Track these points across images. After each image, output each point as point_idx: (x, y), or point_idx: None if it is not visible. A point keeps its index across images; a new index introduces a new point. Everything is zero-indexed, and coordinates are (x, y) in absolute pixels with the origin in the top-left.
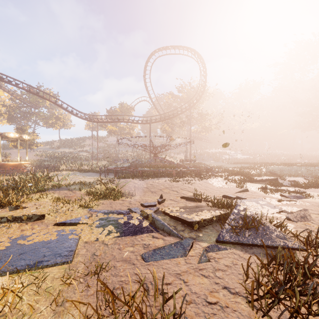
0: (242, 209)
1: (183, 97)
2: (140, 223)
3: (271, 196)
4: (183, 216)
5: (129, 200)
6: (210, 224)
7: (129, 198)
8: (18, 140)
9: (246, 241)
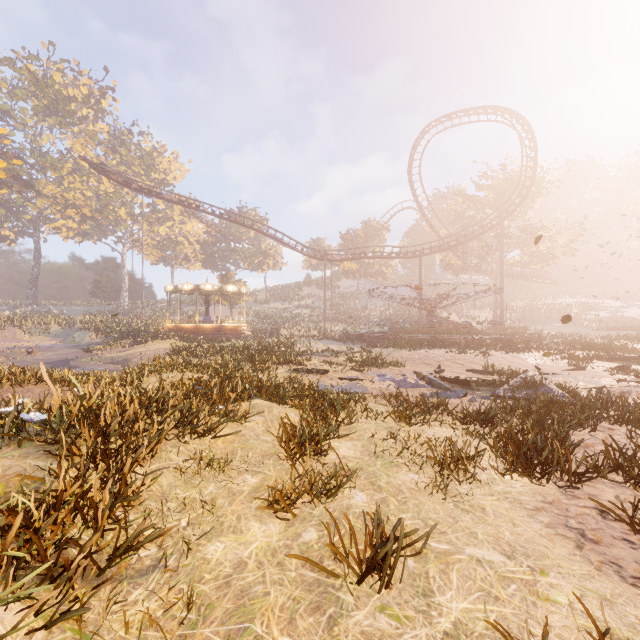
0: (531, 375)
1: (488, 199)
2: (416, 382)
3: (619, 377)
4: (462, 378)
5: (399, 369)
6: (491, 386)
7: (398, 368)
8: (236, 294)
9: (520, 396)
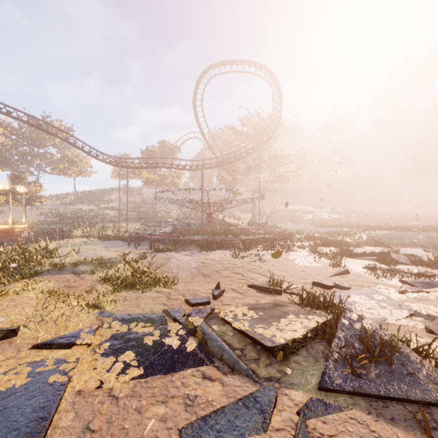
0: (356, 317)
1: (249, 133)
2: (181, 344)
3: (387, 283)
4: (256, 331)
5: (168, 291)
6: (303, 345)
7: (168, 288)
8: (9, 193)
9: (374, 390)
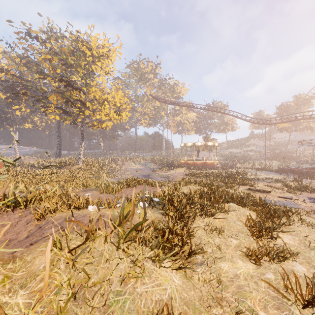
0: None
1: None
2: None
3: None
4: None
5: None
6: None
7: None
8: (212, 146)
9: None
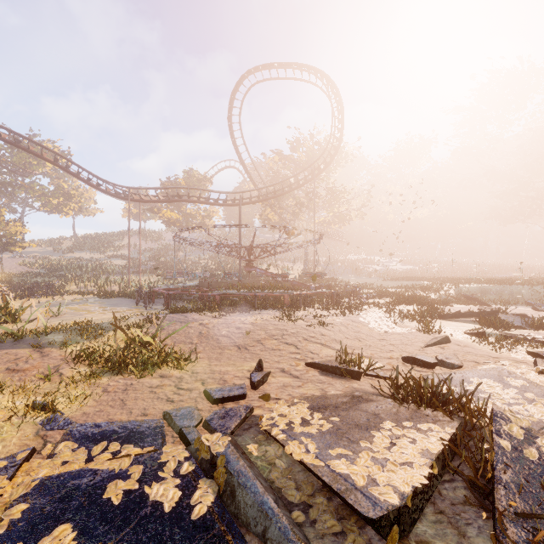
0: (521, 434)
1: (301, 159)
2: (182, 499)
3: (510, 356)
4: (334, 467)
5: (179, 376)
6: (428, 497)
7: (180, 369)
8: None
9: None
